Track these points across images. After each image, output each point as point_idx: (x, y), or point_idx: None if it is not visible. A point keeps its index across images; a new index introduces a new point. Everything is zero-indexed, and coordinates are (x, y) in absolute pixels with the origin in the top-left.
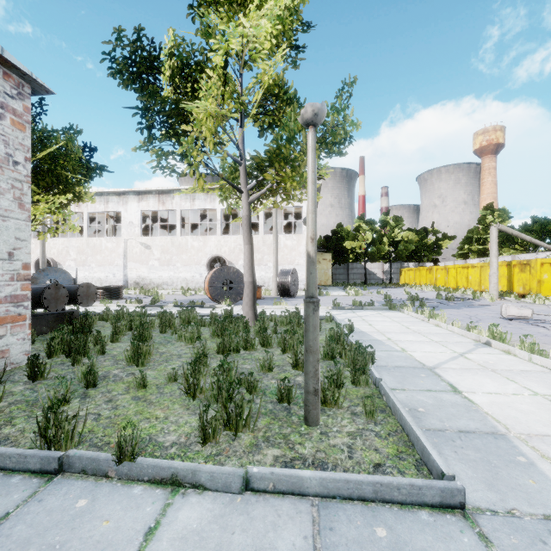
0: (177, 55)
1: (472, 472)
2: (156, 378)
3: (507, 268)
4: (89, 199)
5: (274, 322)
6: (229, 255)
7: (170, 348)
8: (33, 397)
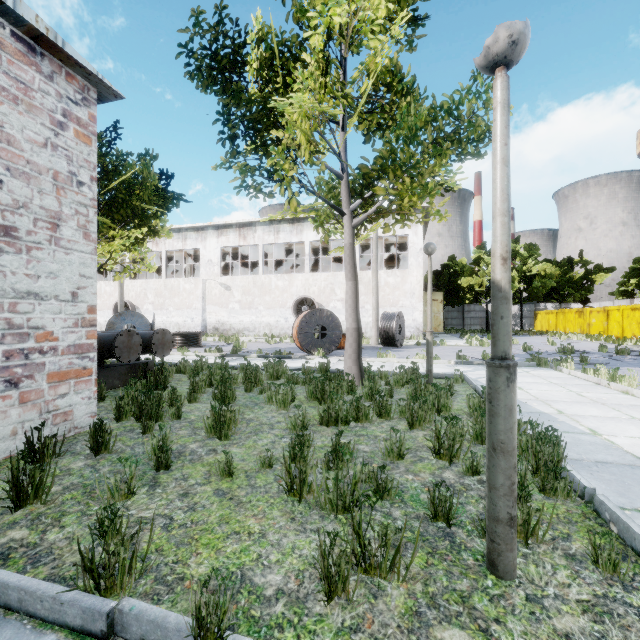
0: (265, 47)
1: None
2: (244, 460)
3: None
4: (166, 233)
5: (385, 381)
6: (318, 296)
7: (258, 413)
8: (92, 480)
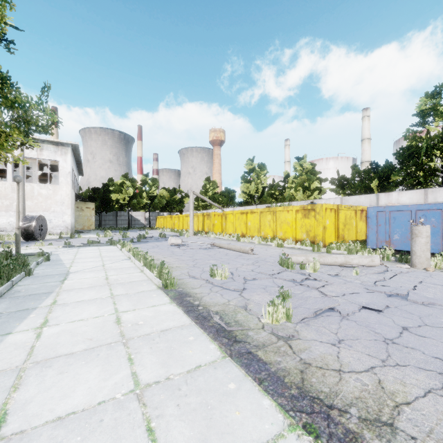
0: None
1: (6, 306)
2: None
3: (203, 217)
4: None
5: None
6: None
7: None
8: None
